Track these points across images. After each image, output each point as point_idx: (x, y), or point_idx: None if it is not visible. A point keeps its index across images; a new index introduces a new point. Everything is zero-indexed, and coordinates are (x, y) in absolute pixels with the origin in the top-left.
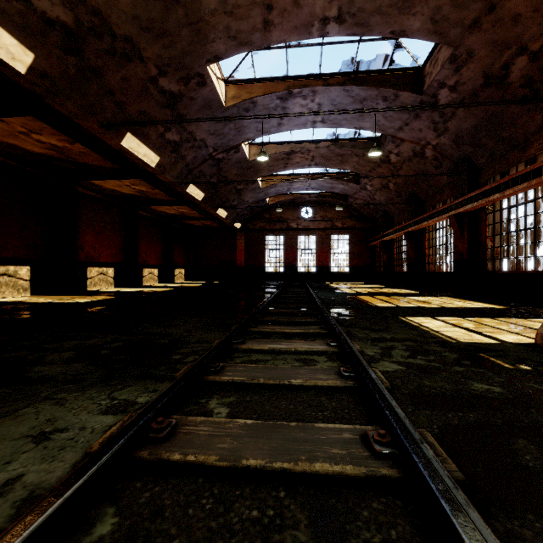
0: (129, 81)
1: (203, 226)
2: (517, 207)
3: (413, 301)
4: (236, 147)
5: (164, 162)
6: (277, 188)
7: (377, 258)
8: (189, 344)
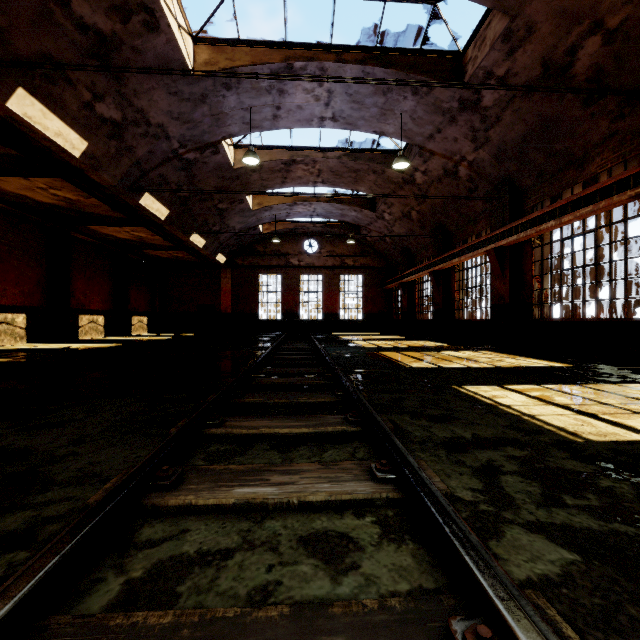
0: None
1: (173, 259)
2: (572, 239)
3: (454, 358)
4: (214, 145)
5: (96, 152)
6: (272, 212)
7: (395, 303)
8: (43, 492)
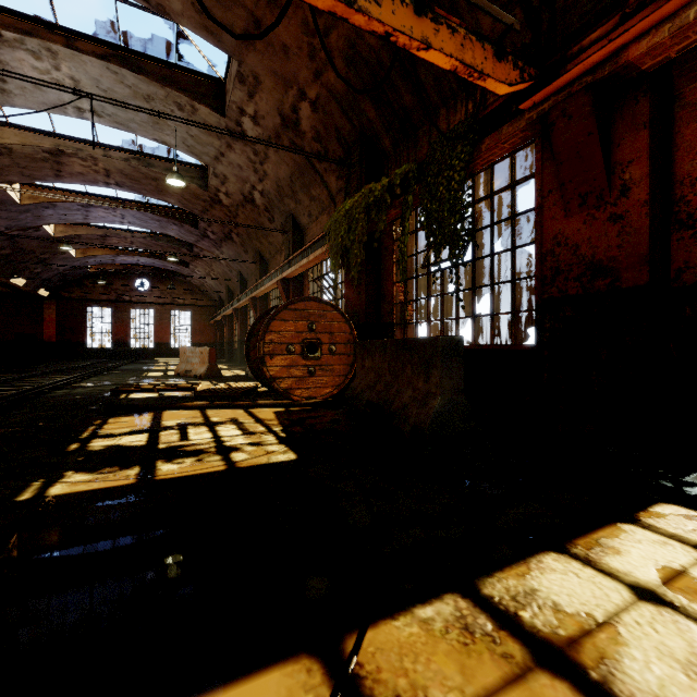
0: None
1: None
2: None
3: None
4: (36, 227)
5: None
6: (98, 259)
7: None
8: None
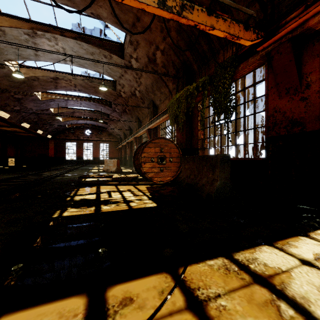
0: (2, 97)
1: (27, 136)
2: None
3: None
4: (47, 109)
5: (12, 116)
6: (70, 122)
7: None
8: None
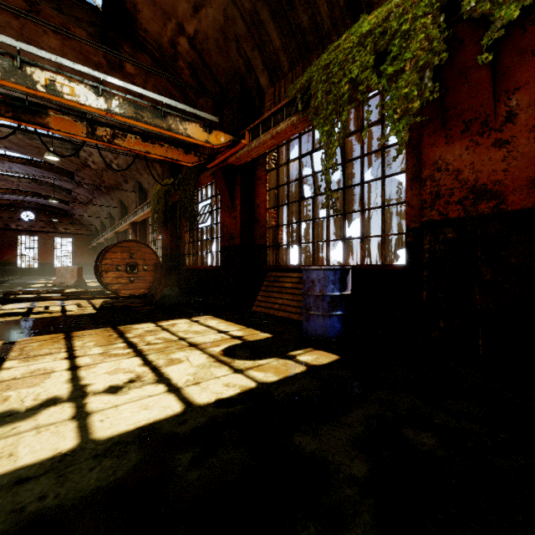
0: None
1: None
2: None
3: None
4: None
5: None
6: None
7: None
8: None
